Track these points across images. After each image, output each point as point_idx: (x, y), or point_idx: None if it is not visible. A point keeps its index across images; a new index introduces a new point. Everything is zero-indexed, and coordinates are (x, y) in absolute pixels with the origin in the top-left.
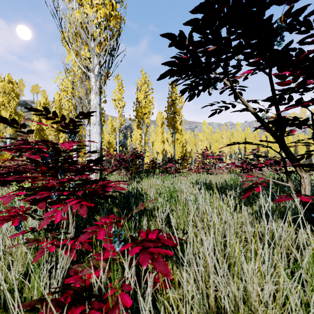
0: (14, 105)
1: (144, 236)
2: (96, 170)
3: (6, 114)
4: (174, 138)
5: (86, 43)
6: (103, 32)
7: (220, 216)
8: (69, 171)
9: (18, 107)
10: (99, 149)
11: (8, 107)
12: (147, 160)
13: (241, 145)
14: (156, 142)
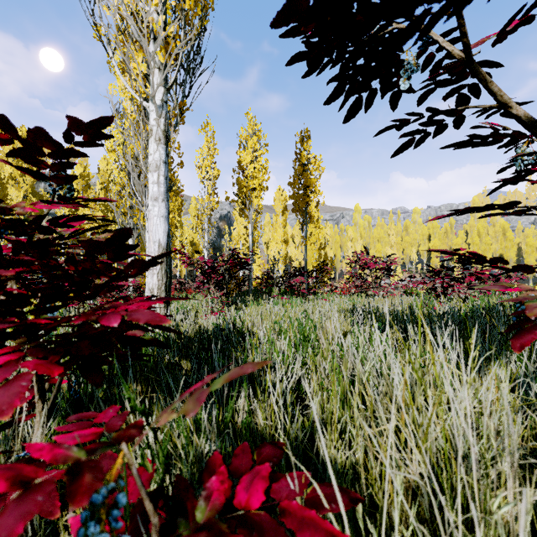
0: (32, 180)
1: (221, 495)
2: (159, 287)
3: (17, 194)
4: (305, 233)
5: (140, 47)
6: (170, 22)
7: (436, 392)
8: (37, 273)
9: (41, 183)
10: (164, 246)
11: (22, 183)
12: (257, 272)
13: (422, 247)
14: (274, 242)
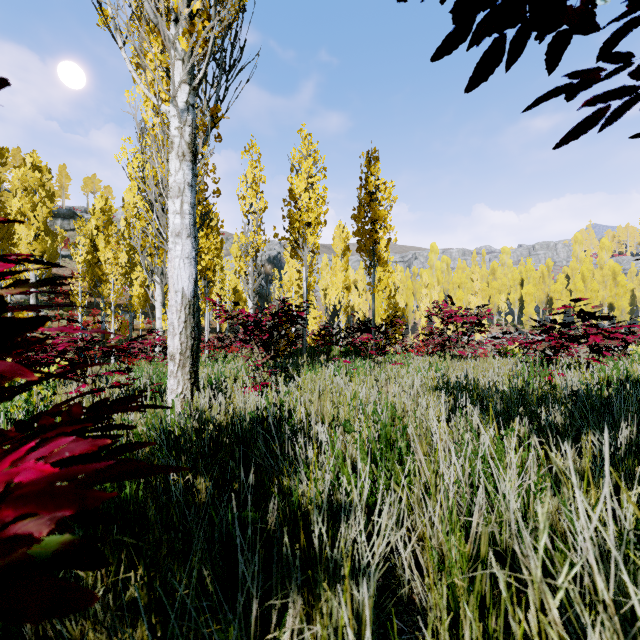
0: (45, 215)
1: None
2: (183, 352)
3: (27, 232)
4: (373, 278)
5: (158, 32)
6: None
7: None
8: None
9: (58, 220)
10: (189, 298)
11: (32, 219)
12: (313, 326)
13: (513, 295)
14: (333, 289)
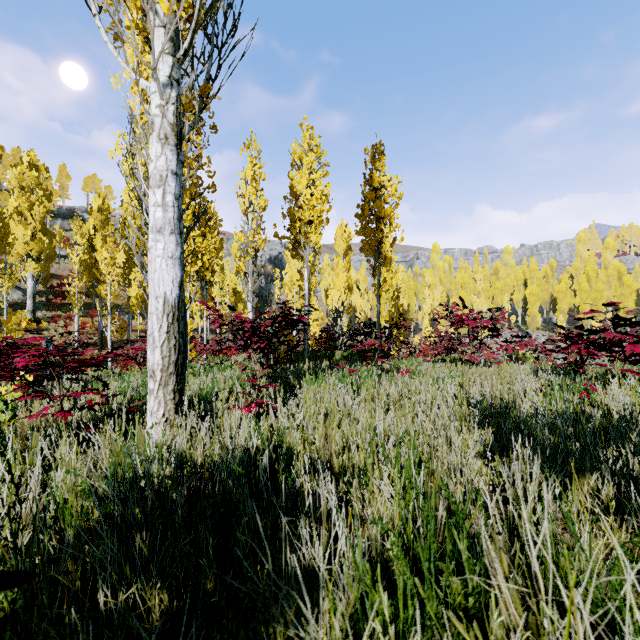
0: (42, 215)
1: None
2: (165, 368)
3: (24, 232)
4: (378, 279)
5: None
6: None
7: None
8: None
9: (58, 220)
10: (173, 304)
11: (30, 219)
12: (315, 328)
13: (516, 295)
14: (335, 289)
